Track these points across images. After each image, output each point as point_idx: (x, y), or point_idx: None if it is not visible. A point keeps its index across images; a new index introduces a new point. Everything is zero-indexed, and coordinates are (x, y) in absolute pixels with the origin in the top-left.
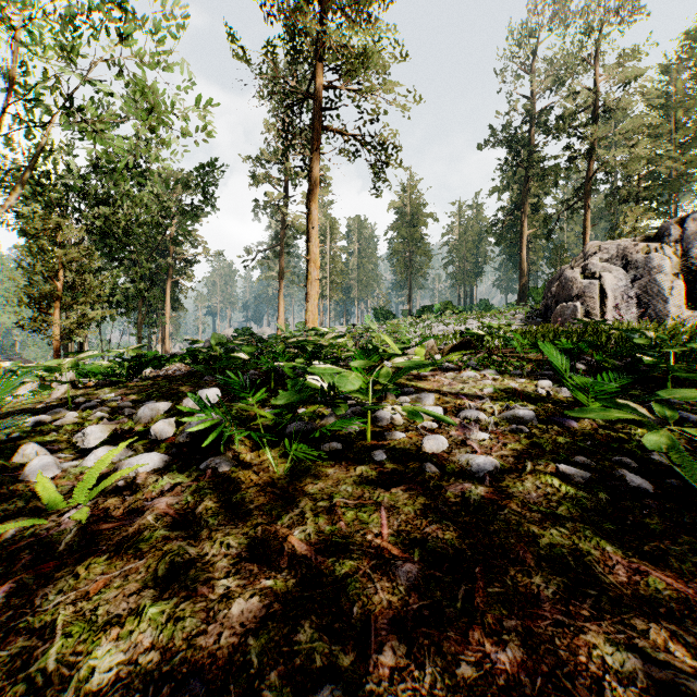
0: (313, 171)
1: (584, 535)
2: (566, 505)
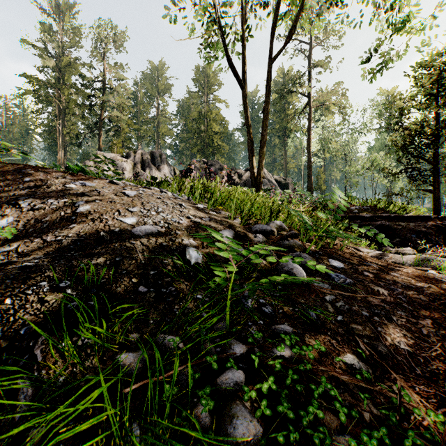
0: None
1: None
2: None
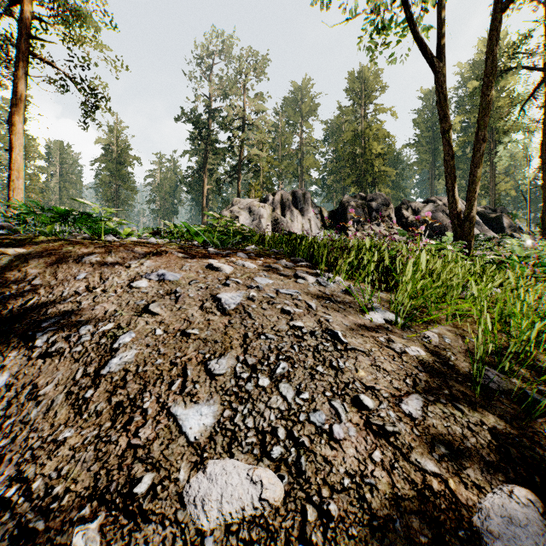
0: (17, 87)
1: (176, 245)
2: (175, 244)
